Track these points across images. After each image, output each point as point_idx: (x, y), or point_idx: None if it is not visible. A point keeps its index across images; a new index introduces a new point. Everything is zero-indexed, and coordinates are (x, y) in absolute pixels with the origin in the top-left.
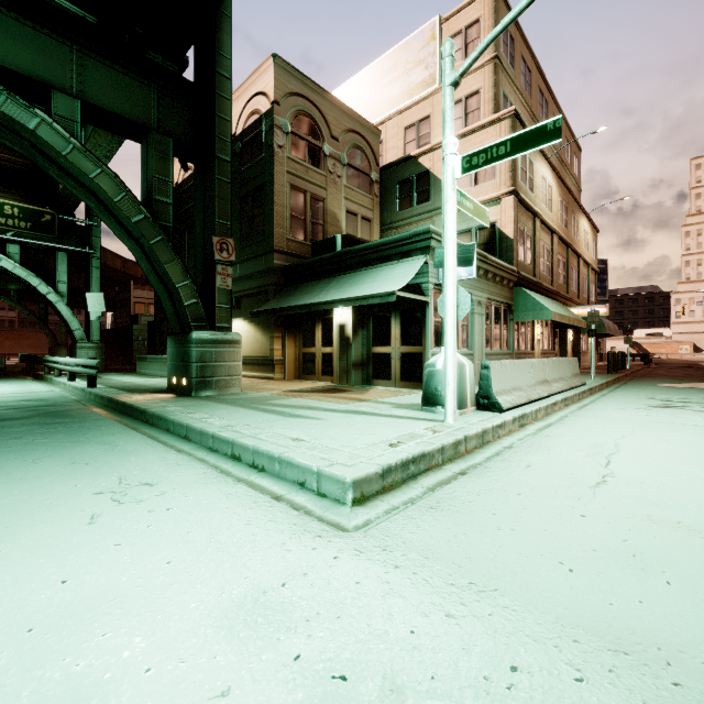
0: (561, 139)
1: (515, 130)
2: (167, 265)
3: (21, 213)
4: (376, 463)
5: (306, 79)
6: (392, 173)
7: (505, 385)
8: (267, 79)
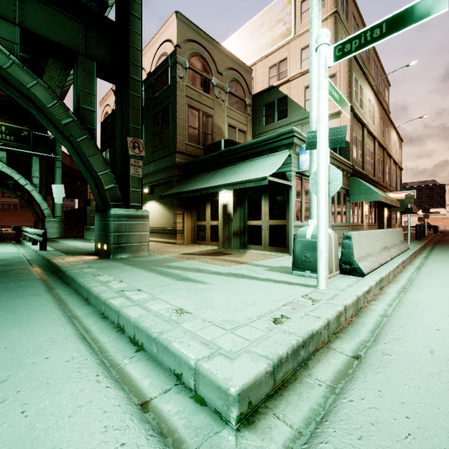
0: (446, 8)
1: (351, 63)
2: (91, 158)
3: (7, 130)
4: (264, 355)
5: (199, 30)
6: (260, 99)
7: (362, 252)
8: (172, 30)
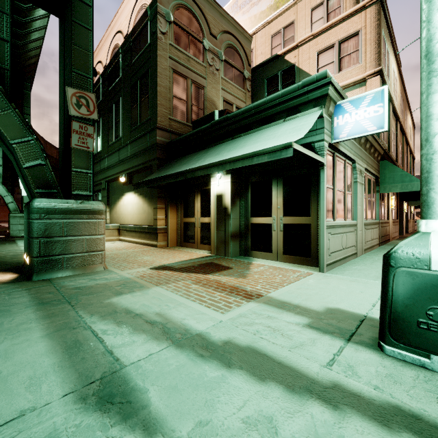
0: None
1: (380, 15)
2: None
3: None
4: None
5: None
6: (261, 72)
7: None
8: None
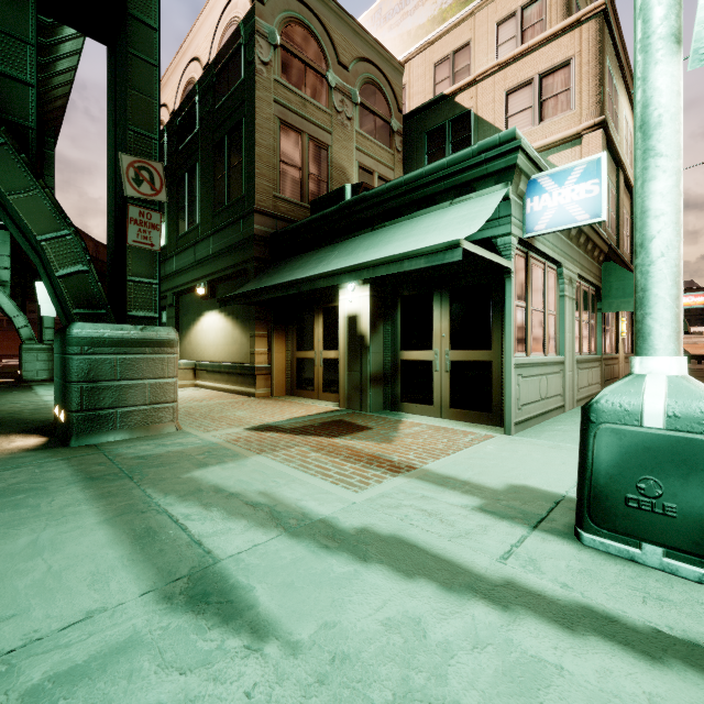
0: None
1: (603, 35)
2: (17, 196)
3: None
4: None
5: None
6: (418, 121)
7: None
8: None
